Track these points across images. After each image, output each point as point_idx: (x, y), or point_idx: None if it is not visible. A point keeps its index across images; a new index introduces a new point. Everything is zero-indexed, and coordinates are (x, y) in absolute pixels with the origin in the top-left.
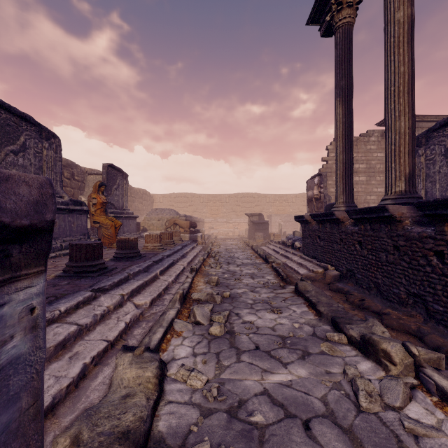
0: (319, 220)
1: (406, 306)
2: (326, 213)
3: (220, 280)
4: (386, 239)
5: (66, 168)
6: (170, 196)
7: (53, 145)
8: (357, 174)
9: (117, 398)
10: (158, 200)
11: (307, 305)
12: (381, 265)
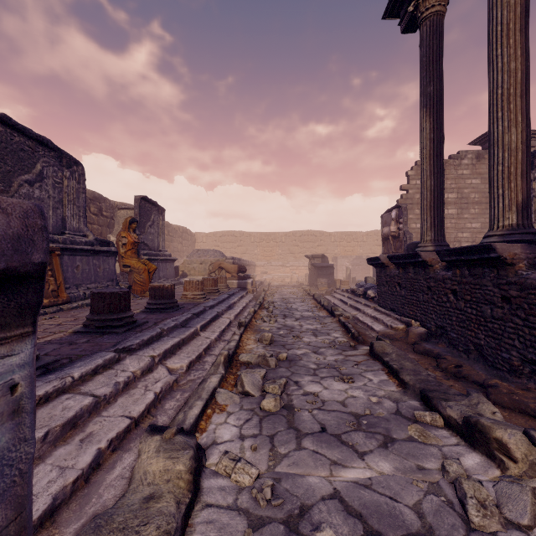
0: (399, 263)
1: (520, 376)
2: (409, 254)
3: (274, 337)
4: (492, 288)
5: (93, 202)
6: (215, 234)
7: (75, 174)
8: (445, 206)
9: (137, 500)
10: (201, 240)
11: (387, 372)
12: (484, 322)
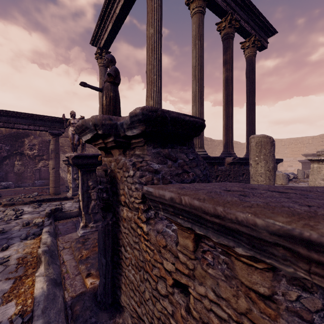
0: None
1: None
2: None
3: None
4: None
5: None
6: None
7: None
8: None
9: None
10: None
11: None
12: None
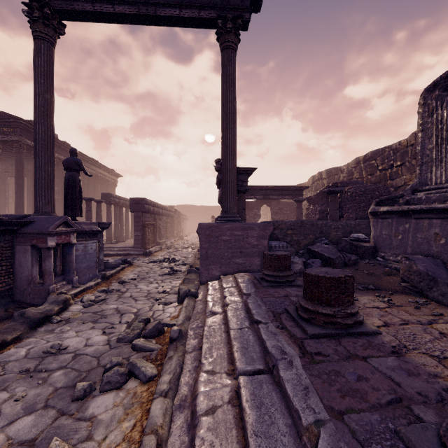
0: None
1: None
2: None
3: None
4: None
5: None
6: None
7: None
8: None
9: (191, 288)
10: None
11: None
12: None
